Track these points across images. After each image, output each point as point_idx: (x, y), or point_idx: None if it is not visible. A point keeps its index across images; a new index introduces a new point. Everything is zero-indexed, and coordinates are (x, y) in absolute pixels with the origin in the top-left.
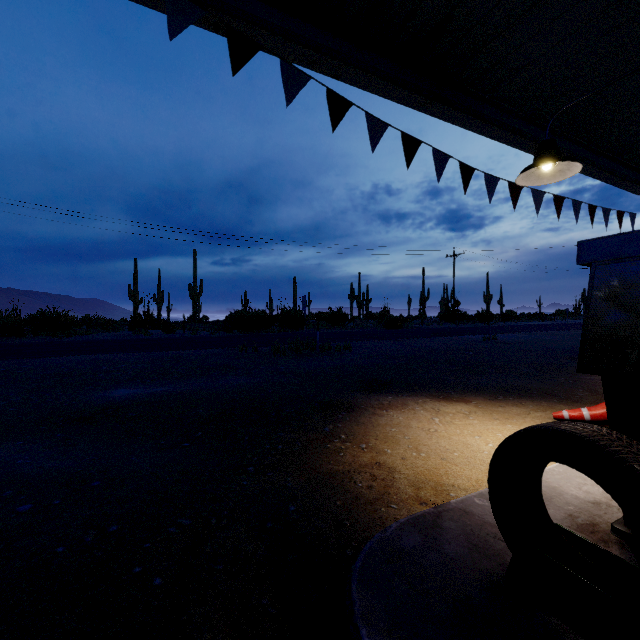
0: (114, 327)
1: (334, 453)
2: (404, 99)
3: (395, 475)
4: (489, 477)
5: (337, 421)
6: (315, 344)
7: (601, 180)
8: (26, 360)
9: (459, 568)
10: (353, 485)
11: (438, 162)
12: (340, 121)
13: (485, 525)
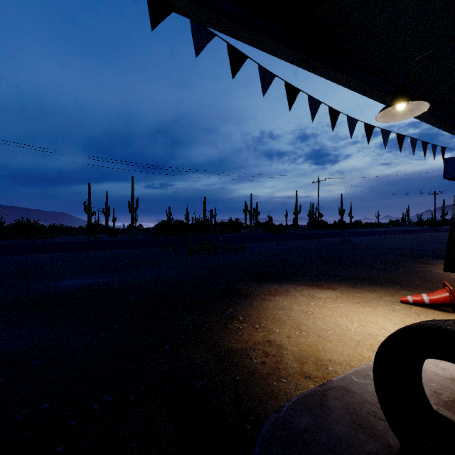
0: (72, 232)
1: (234, 333)
2: (287, 56)
3: (283, 351)
4: (375, 368)
5: (236, 305)
6: (219, 245)
7: (430, 124)
8: (1, 257)
9: (348, 451)
10: (249, 361)
11: (313, 106)
12: (238, 70)
13: (365, 403)
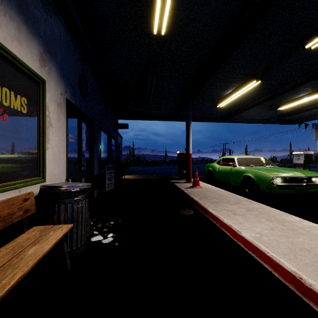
0: None
1: None
2: None
3: None
4: None
5: None
6: None
7: None
8: None
9: None
10: None
11: None
12: None
13: None
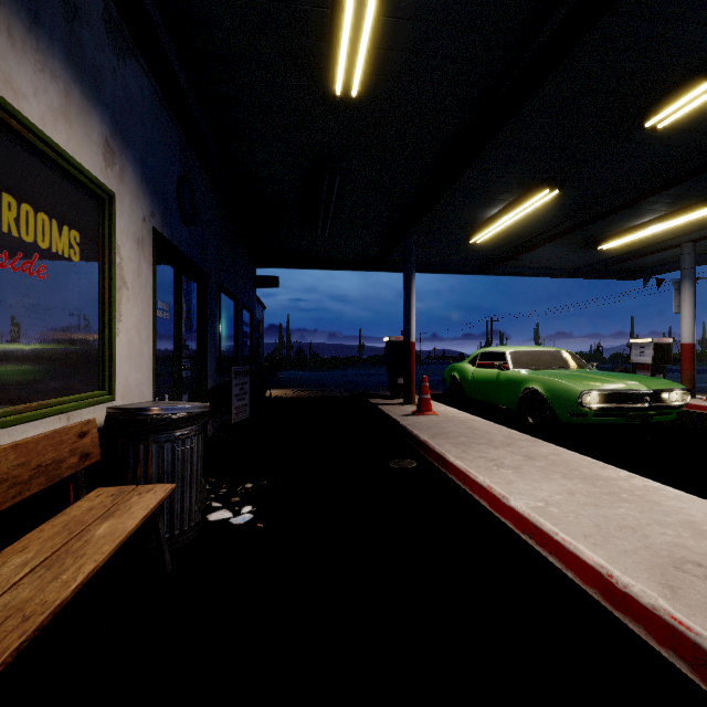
0: None
1: None
2: None
3: None
4: None
5: None
6: None
7: None
8: None
9: None
10: None
11: None
12: None
13: None
